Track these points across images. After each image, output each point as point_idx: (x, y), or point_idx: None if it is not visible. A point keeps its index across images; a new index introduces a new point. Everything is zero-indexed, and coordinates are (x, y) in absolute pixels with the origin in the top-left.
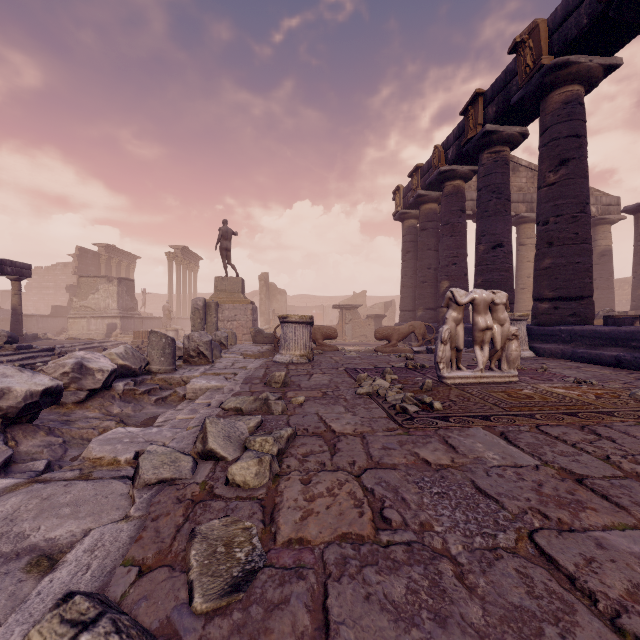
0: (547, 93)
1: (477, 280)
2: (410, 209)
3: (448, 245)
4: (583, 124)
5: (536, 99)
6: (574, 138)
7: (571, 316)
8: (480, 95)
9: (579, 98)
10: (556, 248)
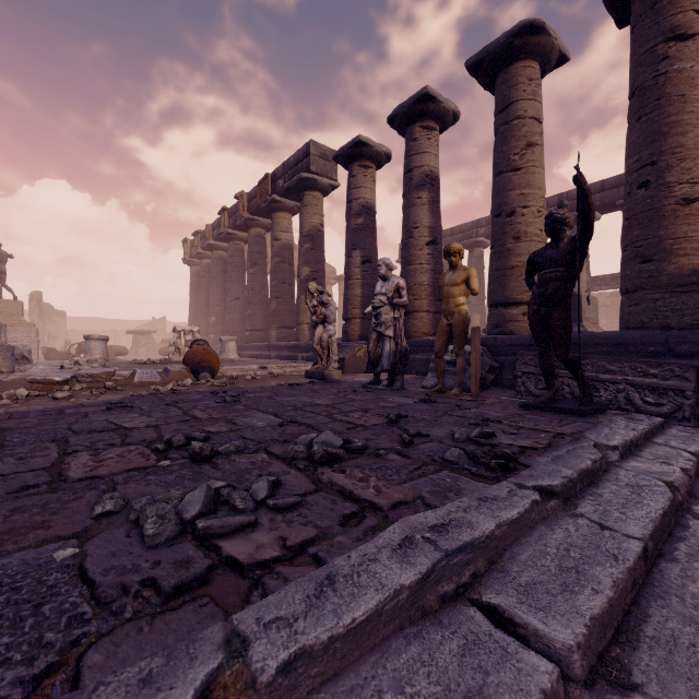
0: (250, 228)
1: (226, 318)
2: (196, 258)
3: (215, 293)
4: (264, 248)
5: (246, 228)
6: (260, 254)
7: (258, 339)
8: (226, 210)
9: (262, 235)
10: (252, 306)
